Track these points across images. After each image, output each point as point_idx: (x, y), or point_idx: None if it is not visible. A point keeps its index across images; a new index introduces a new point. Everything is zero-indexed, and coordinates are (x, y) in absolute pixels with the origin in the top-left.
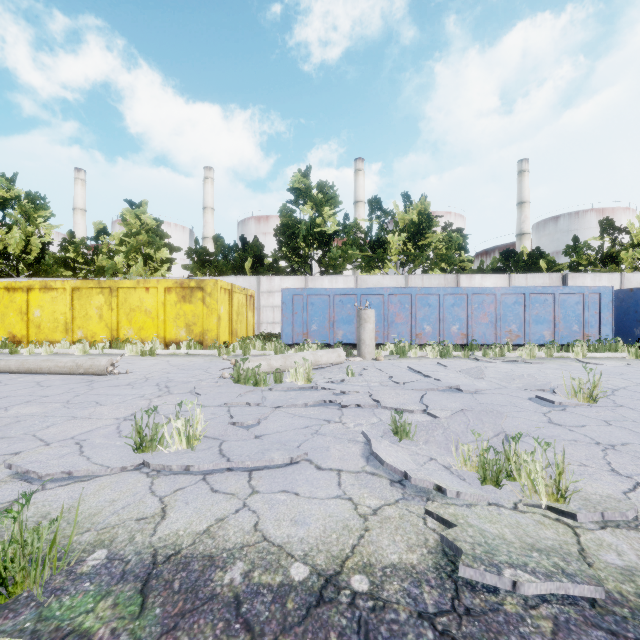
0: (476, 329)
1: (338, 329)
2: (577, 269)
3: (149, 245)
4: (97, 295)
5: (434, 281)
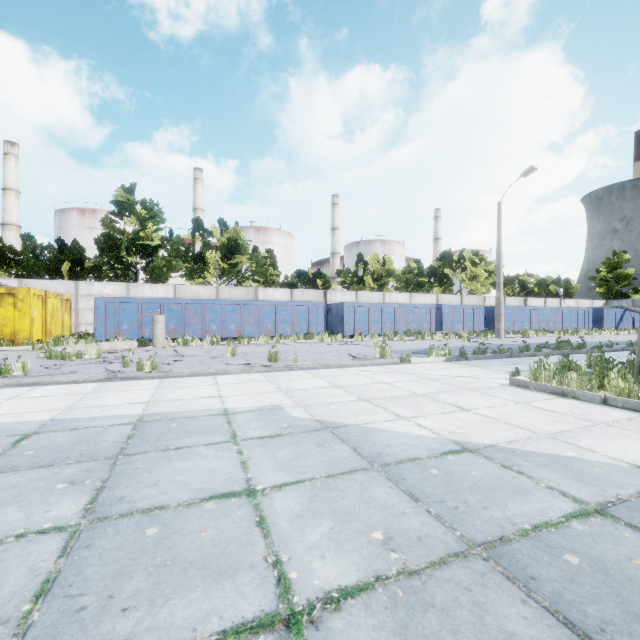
0: (246, 327)
1: (146, 328)
2: (347, 286)
3: None
4: None
5: (239, 292)
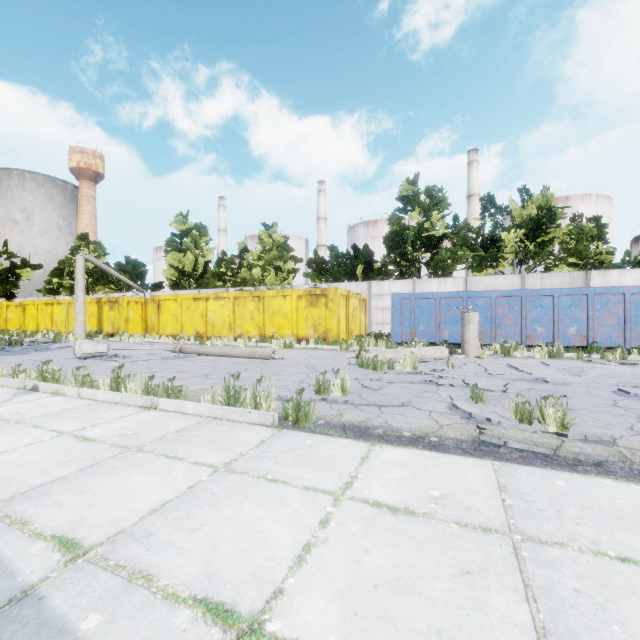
0: (599, 331)
1: (444, 330)
2: None
3: (278, 258)
4: (250, 302)
5: (556, 279)
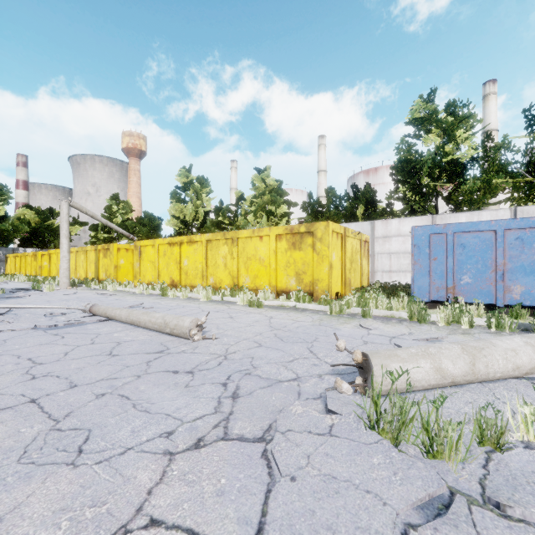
0: None
1: (512, 283)
2: None
3: (272, 204)
4: (223, 246)
5: None
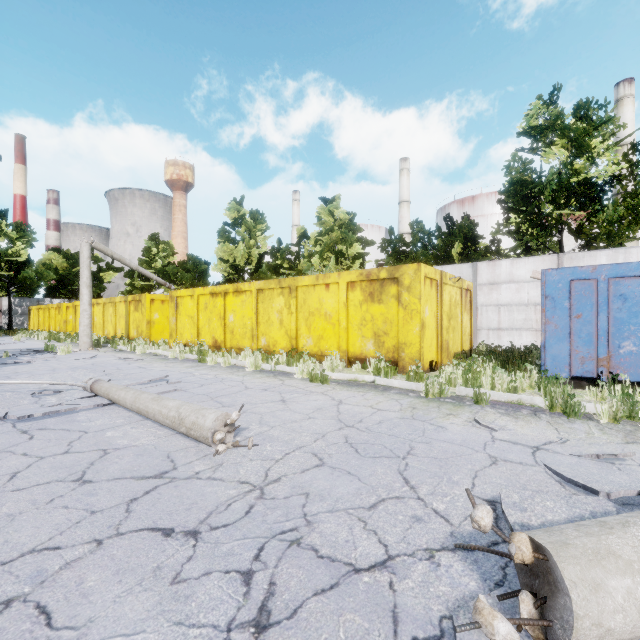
0: None
1: None
2: None
3: (342, 242)
4: (278, 297)
5: None
